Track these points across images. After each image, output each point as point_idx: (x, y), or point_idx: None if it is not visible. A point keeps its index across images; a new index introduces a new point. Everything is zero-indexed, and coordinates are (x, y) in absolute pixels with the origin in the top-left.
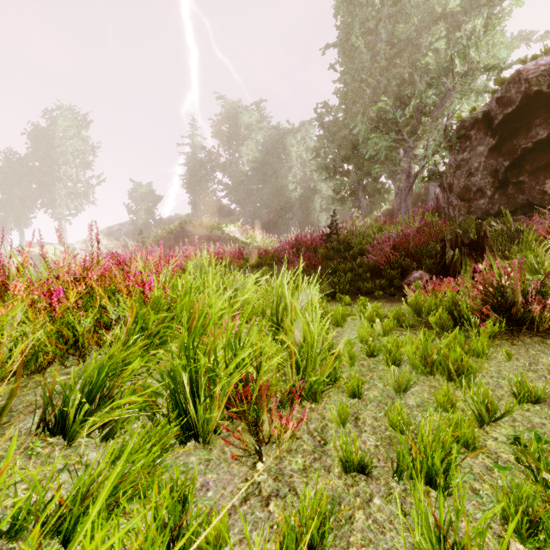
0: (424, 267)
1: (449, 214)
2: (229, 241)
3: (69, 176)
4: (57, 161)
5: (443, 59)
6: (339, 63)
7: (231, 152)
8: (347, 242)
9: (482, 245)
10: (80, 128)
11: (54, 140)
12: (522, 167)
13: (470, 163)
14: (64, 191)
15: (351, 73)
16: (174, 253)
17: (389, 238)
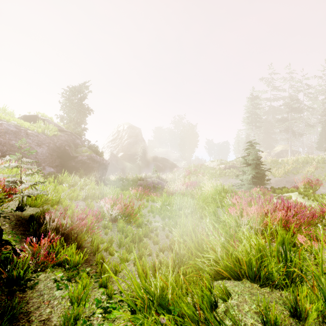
0: None
1: None
2: None
3: None
4: None
5: None
6: None
7: None
8: None
9: None
10: None
11: None
12: None
13: None
14: None
15: None
16: None
17: None
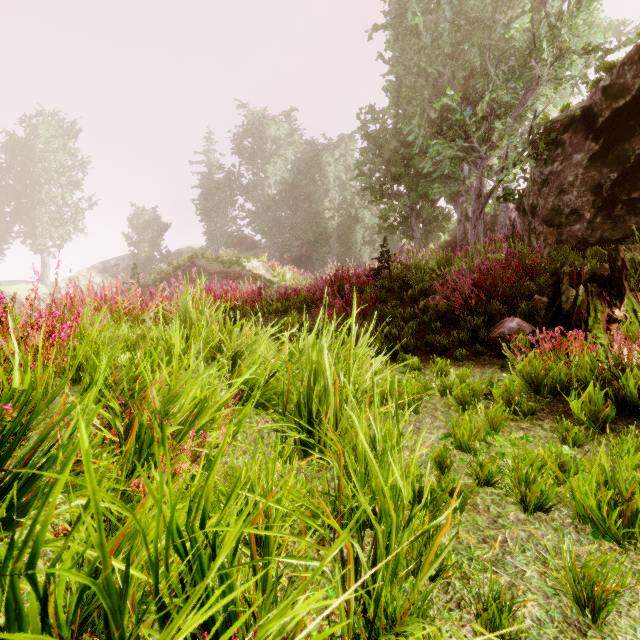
0: (518, 313)
1: (531, 244)
2: (252, 280)
3: (53, 198)
4: (37, 179)
5: (526, 42)
6: (390, 49)
7: (255, 172)
8: (402, 280)
9: (619, 280)
10: (67, 139)
11: (34, 153)
12: (635, 179)
13: (562, 177)
14: (46, 216)
15: (405, 63)
16: (157, 293)
17: (462, 273)
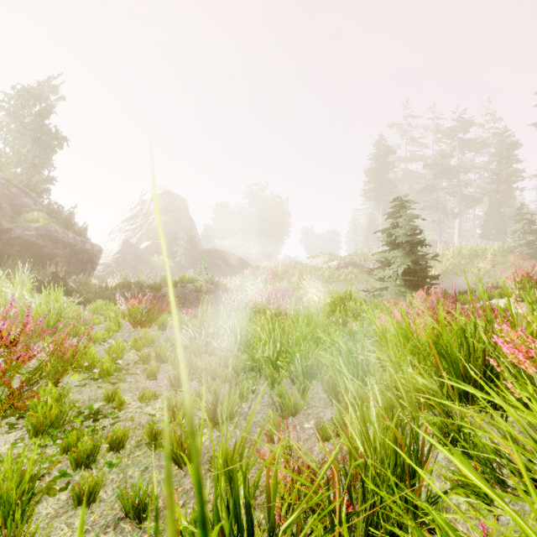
0: None
1: None
2: None
3: None
4: None
5: None
6: None
7: None
8: None
9: None
10: None
11: None
12: None
13: None
14: None
15: None
16: None
17: None
